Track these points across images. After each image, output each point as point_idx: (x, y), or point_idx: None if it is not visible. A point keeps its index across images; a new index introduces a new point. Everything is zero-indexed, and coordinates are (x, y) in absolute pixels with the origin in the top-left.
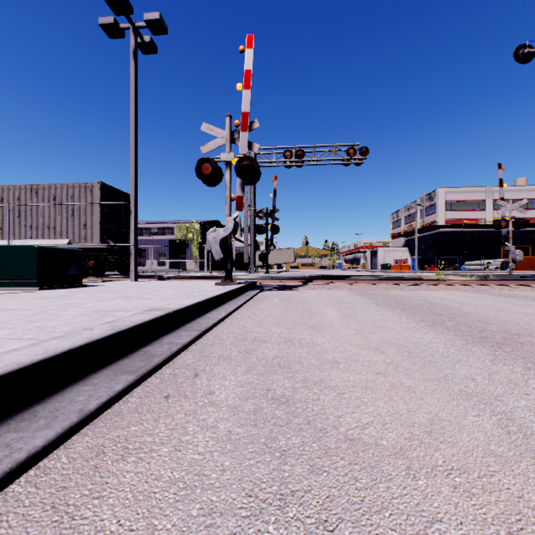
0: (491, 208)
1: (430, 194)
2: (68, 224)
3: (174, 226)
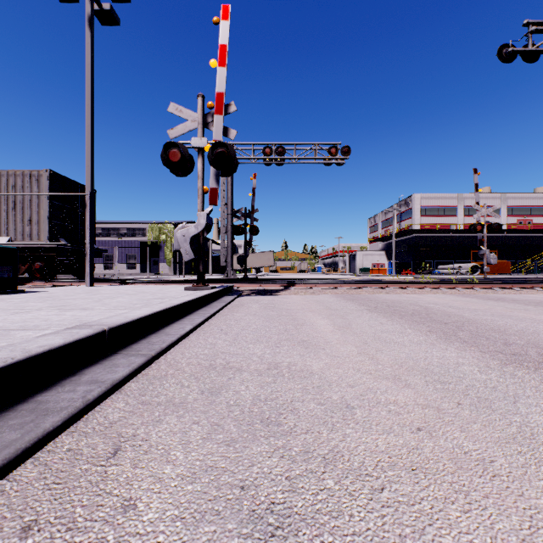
0: (461, 214)
1: (406, 199)
2: (8, 219)
3: (145, 227)
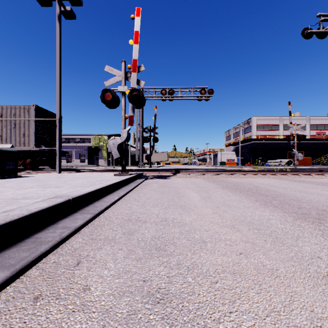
0: (282, 129)
1: (247, 120)
2: (11, 133)
3: (90, 137)
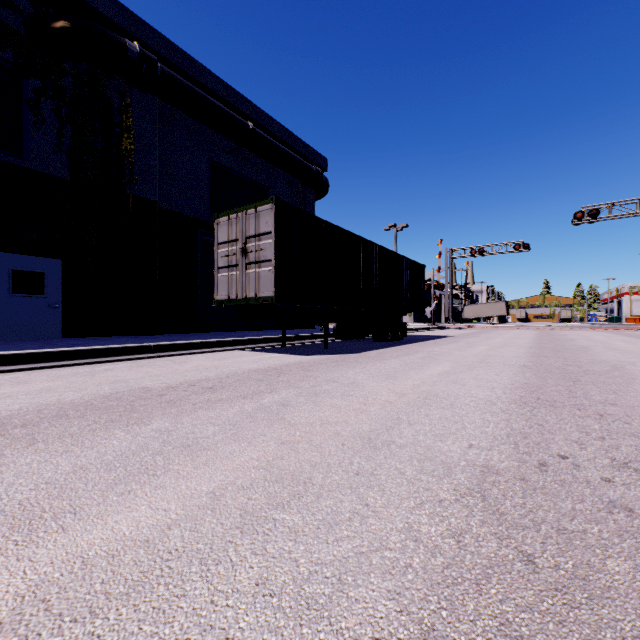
0: None
1: None
2: None
3: None
